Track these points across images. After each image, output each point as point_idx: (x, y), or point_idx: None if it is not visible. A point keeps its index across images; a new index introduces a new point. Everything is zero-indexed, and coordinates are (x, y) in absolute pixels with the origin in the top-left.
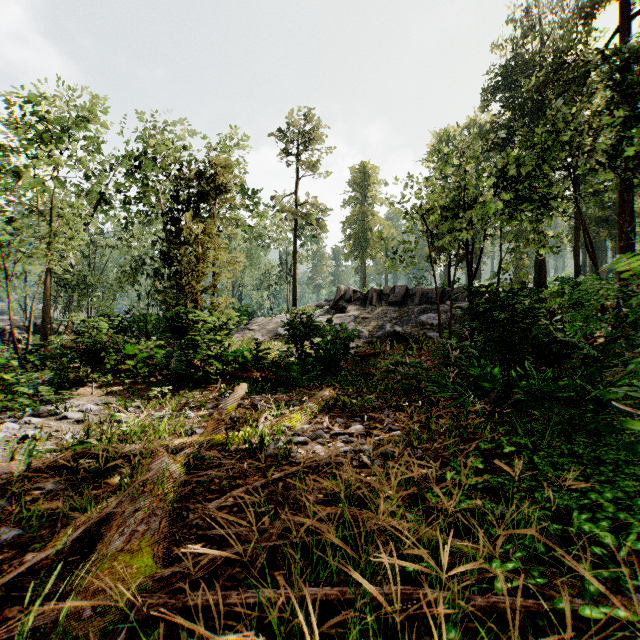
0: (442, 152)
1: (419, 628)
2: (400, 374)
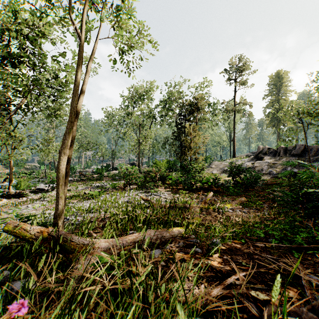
0: (316, 81)
1: (241, 229)
2: (273, 195)
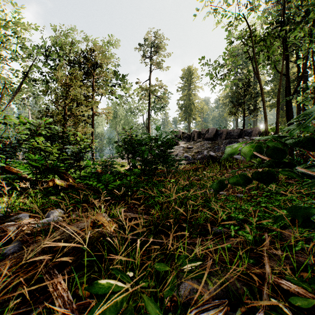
0: None
1: None
2: None
